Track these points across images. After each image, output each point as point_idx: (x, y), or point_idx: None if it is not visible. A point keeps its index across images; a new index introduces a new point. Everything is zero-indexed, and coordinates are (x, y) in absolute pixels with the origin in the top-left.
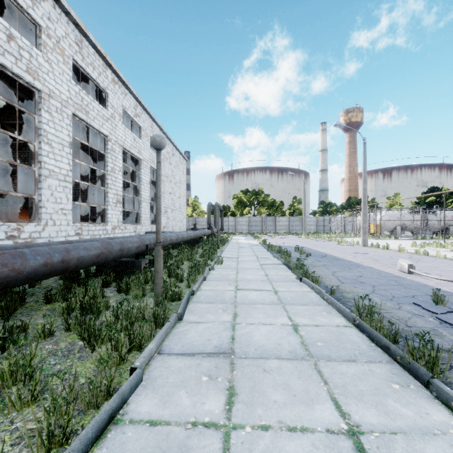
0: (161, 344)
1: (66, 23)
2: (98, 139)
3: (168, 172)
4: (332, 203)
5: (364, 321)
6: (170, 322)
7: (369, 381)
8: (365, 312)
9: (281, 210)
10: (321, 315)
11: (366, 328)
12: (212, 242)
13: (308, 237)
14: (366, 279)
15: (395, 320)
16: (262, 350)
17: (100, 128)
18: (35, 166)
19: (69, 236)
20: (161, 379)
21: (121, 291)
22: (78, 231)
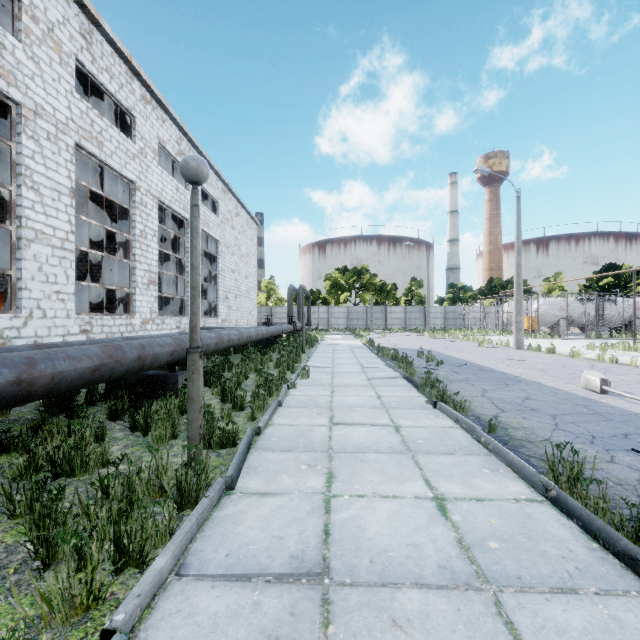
0: (187, 548)
1: (64, 1)
2: (119, 186)
3: (230, 240)
4: (466, 287)
5: (564, 490)
6: (208, 498)
7: None
8: (564, 473)
9: (393, 297)
10: (482, 475)
11: (575, 508)
12: (295, 343)
13: (433, 335)
14: (537, 403)
15: (615, 487)
16: (385, 561)
17: (121, 169)
18: (11, 224)
19: (70, 335)
20: None
21: (137, 429)
22: (86, 327)
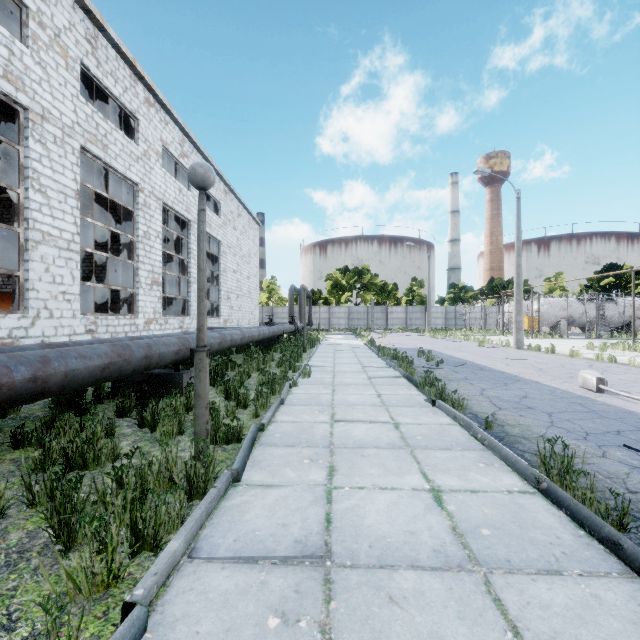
0: (197, 534)
1: (70, 7)
2: (123, 188)
3: (232, 240)
4: (467, 287)
5: (555, 483)
6: (216, 488)
7: (600, 625)
8: (555, 466)
9: (394, 297)
10: (477, 469)
11: (564, 498)
12: (296, 343)
13: (434, 335)
14: (534, 401)
15: (605, 480)
16: (383, 546)
17: (125, 171)
18: (19, 226)
19: (76, 335)
20: (185, 623)
21: (145, 425)
22: (91, 327)
